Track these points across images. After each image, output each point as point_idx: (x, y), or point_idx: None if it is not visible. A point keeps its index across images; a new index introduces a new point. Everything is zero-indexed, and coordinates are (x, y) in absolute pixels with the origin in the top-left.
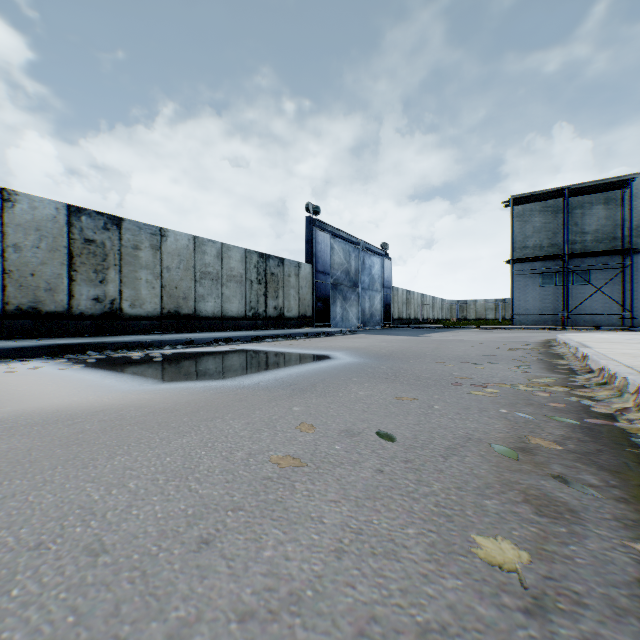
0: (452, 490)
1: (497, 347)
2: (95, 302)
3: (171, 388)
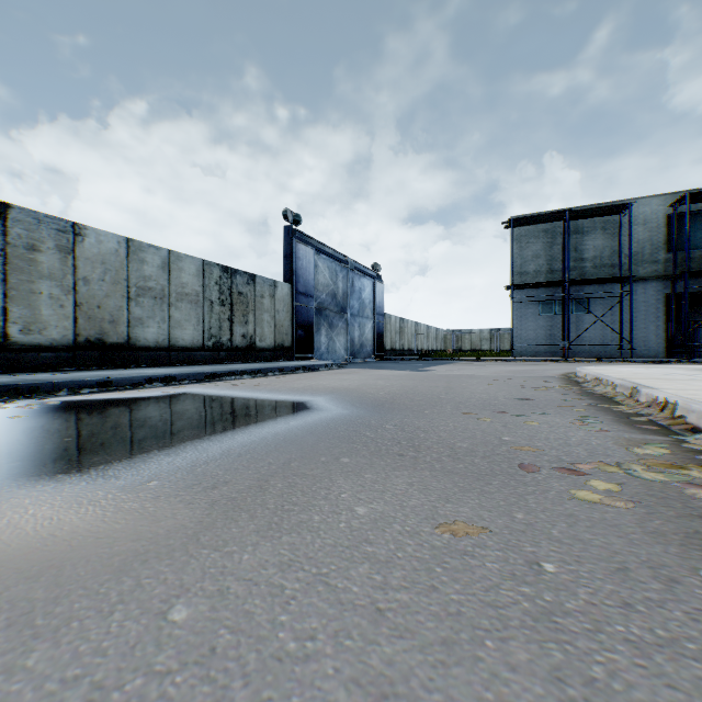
0: None
1: (520, 385)
2: None
3: None
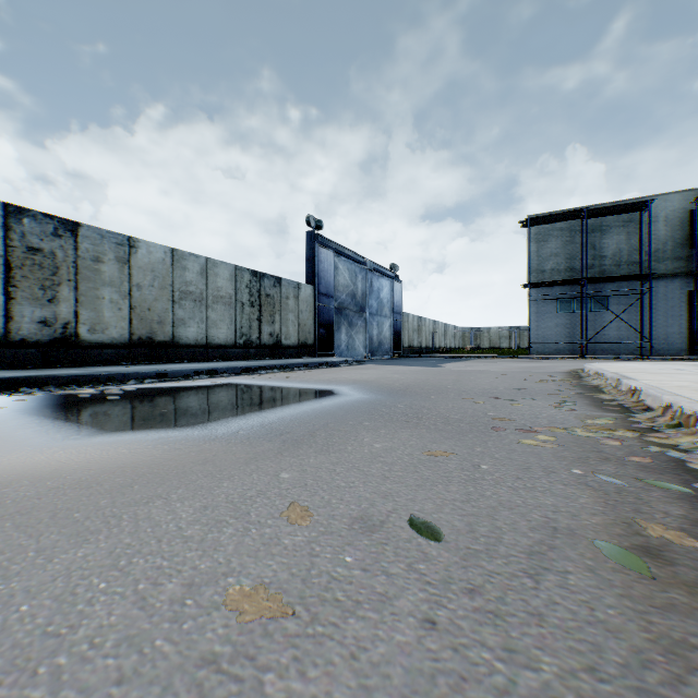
0: (582, 678)
1: (524, 379)
2: (42, 326)
3: (109, 442)
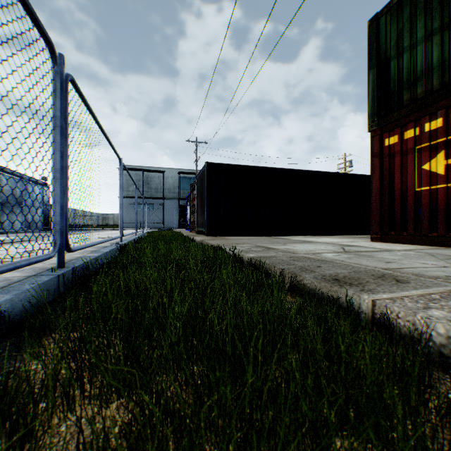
0: None
1: None
2: None
3: None
